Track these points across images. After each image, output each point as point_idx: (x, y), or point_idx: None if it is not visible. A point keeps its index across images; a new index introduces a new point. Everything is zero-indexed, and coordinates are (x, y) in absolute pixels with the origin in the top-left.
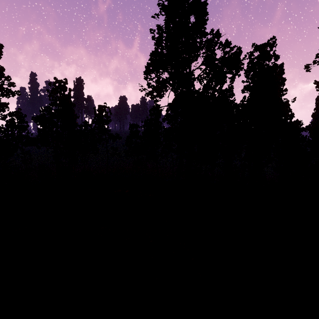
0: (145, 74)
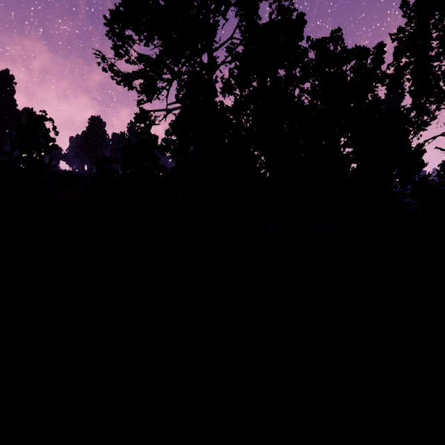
0: (109, 25)
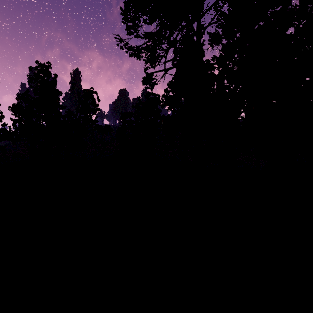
0: (123, 14)
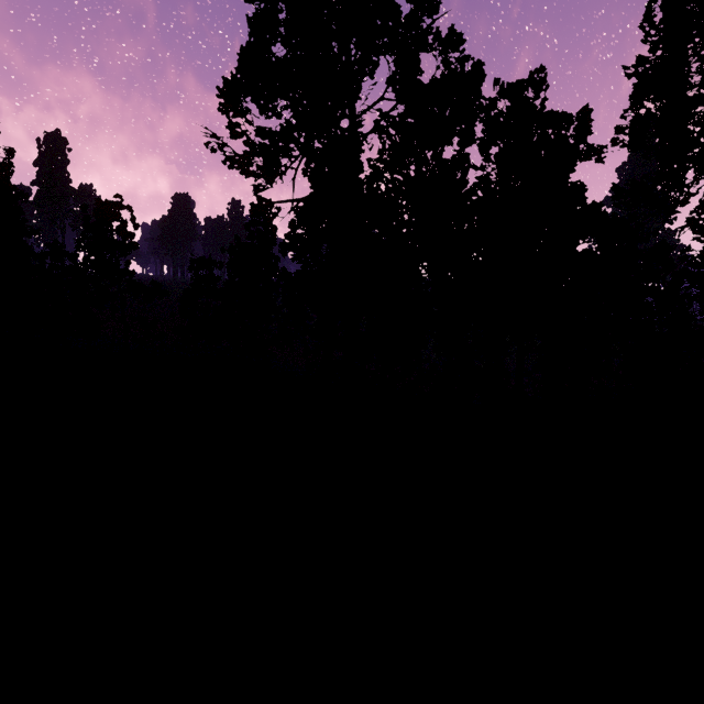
0: (222, 97)
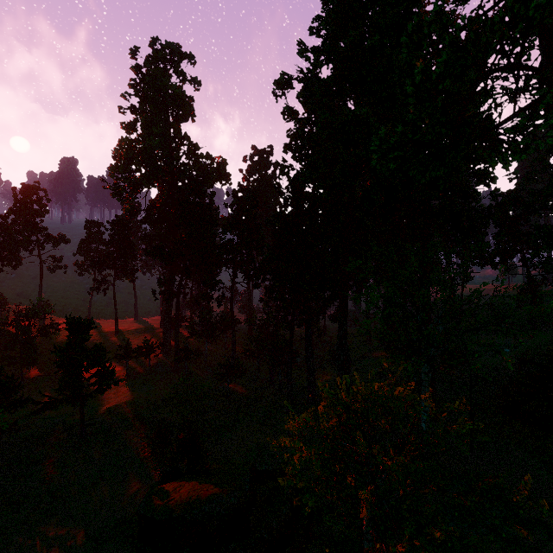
0: (111, 170)
